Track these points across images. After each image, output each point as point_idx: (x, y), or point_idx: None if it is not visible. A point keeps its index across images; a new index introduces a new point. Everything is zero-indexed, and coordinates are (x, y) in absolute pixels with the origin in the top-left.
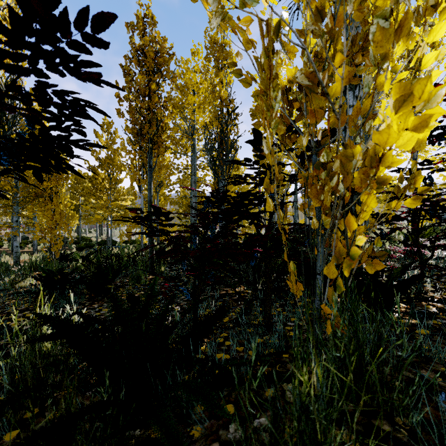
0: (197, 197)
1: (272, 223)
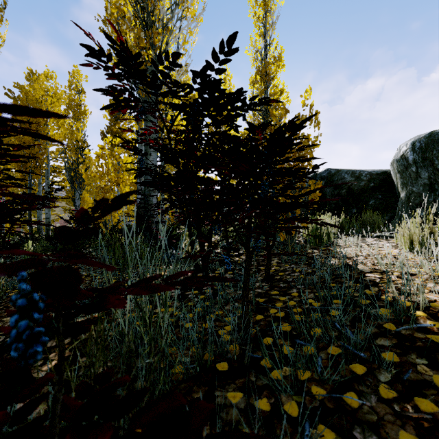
0: (42, 193)
1: (119, 219)
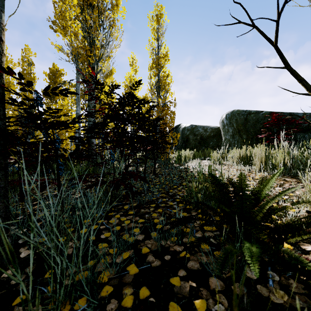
0: None
1: None
